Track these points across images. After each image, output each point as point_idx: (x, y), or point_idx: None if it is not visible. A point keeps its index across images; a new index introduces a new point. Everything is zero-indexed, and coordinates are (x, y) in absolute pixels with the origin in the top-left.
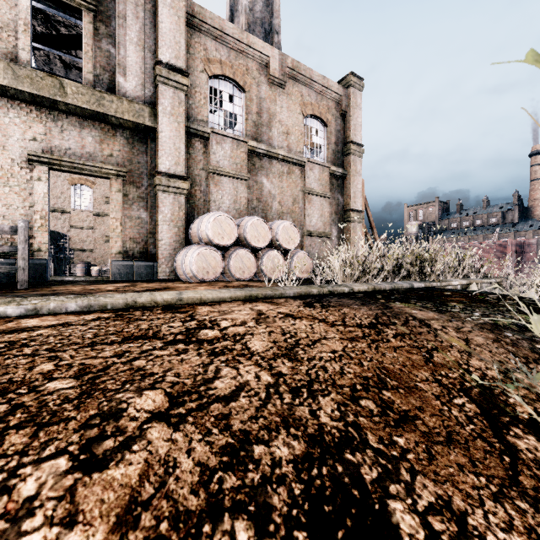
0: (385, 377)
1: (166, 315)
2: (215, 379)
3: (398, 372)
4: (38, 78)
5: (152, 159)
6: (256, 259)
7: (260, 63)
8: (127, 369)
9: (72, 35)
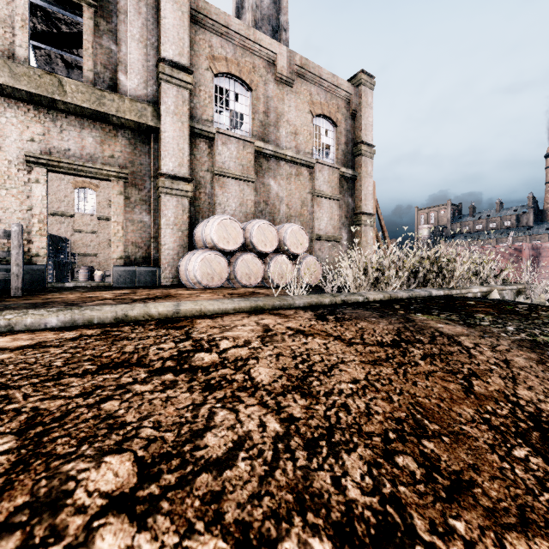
0: (422, 418)
1: (159, 331)
2: (206, 430)
3: (436, 409)
4: (36, 75)
5: (155, 160)
6: (262, 264)
7: (267, 61)
8: (92, 417)
9: (74, 33)
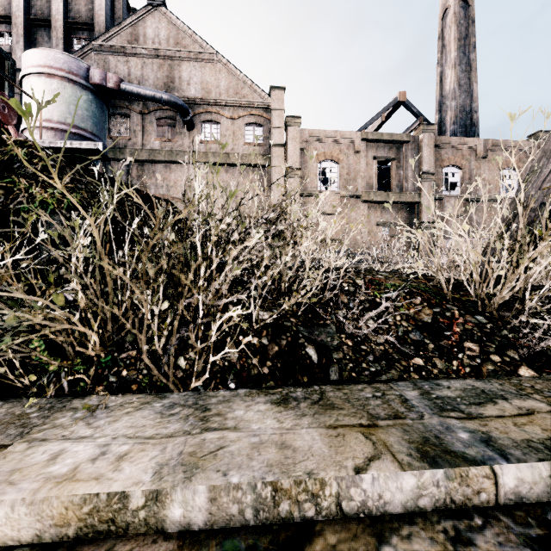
0: None
1: None
2: None
3: None
4: (381, 194)
5: (417, 215)
6: None
7: (470, 150)
8: None
9: None
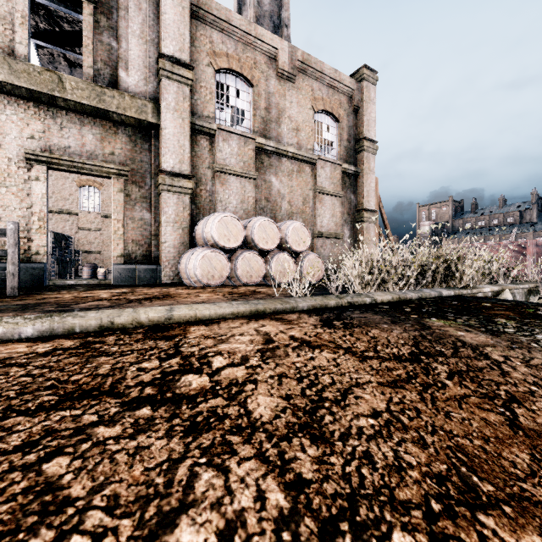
0: (468, 473)
1: (145, 343)
2: (181, 512)
3: (483, 457)
4: (35, 72)
5: (155, 157)
6: (264, 262)
7: (268, 56)
8: (23, 491)
9: (76, 31)
